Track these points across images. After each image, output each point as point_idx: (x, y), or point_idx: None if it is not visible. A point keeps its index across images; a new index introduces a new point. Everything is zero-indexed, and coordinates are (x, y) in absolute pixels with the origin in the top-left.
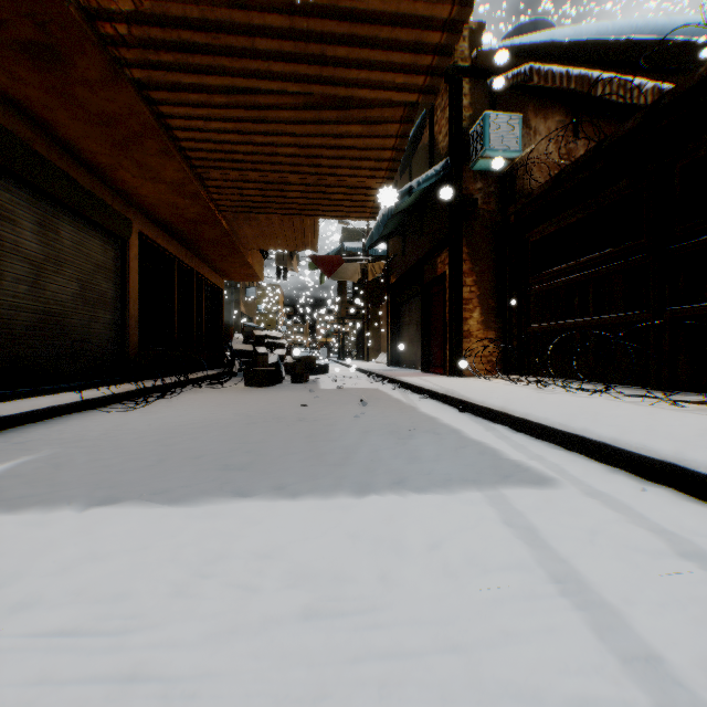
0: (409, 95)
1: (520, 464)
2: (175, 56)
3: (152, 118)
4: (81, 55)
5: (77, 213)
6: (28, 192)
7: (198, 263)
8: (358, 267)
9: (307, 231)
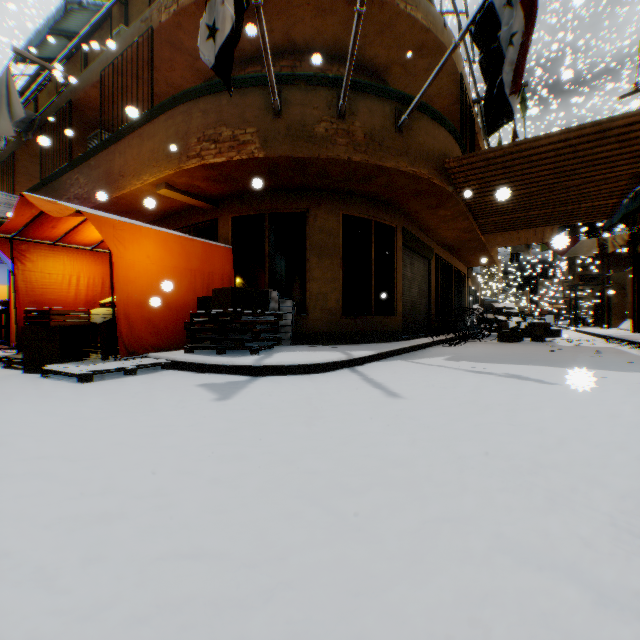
0: (631, 169)
1: None
2: (488, 192)
3: (465, 210)
4: (448, 202)
5: (417, 254)
6: (408, 252)
7: (454, 260)
8: (593, 243)
9: (545, 232)
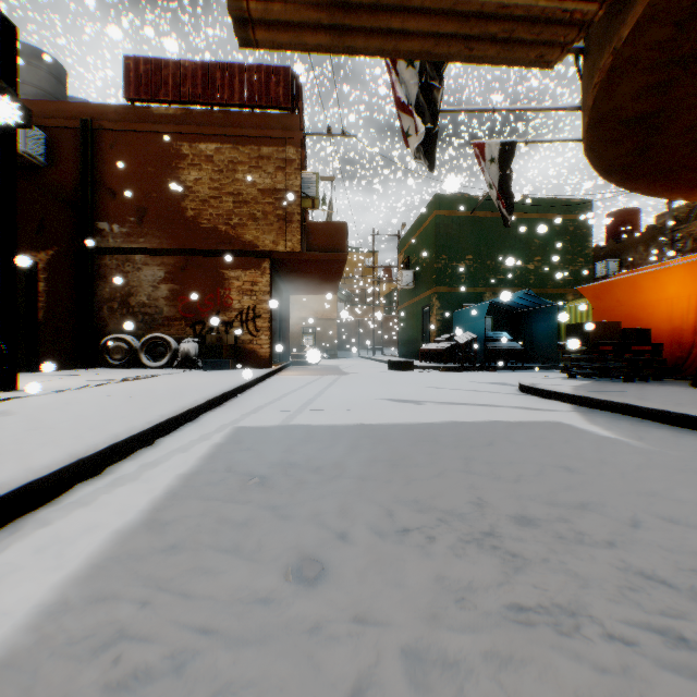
0: None
1: (231, 434)
2: None
3: None
4: None
5: None
6: None
7: None
8: None
9: None
